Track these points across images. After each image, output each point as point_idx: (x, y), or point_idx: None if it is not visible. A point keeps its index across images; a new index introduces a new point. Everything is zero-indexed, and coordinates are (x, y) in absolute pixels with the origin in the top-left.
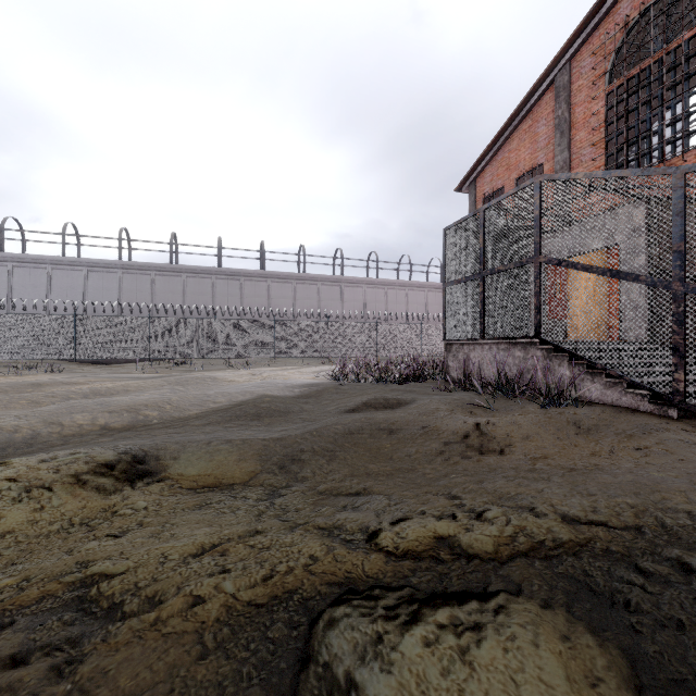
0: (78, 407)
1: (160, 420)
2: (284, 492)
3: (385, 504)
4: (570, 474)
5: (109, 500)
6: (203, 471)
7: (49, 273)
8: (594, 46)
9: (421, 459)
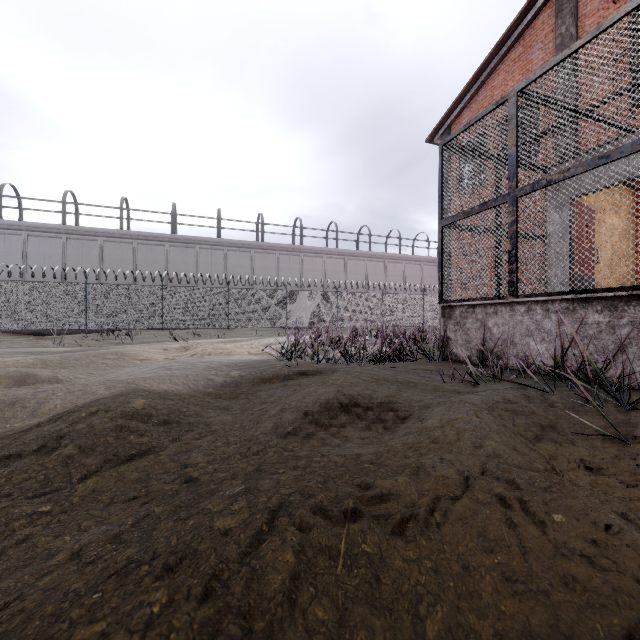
0: None
1: None
2: None
3: None
4: None
5: None
6: None
7: None
8: None
9: None
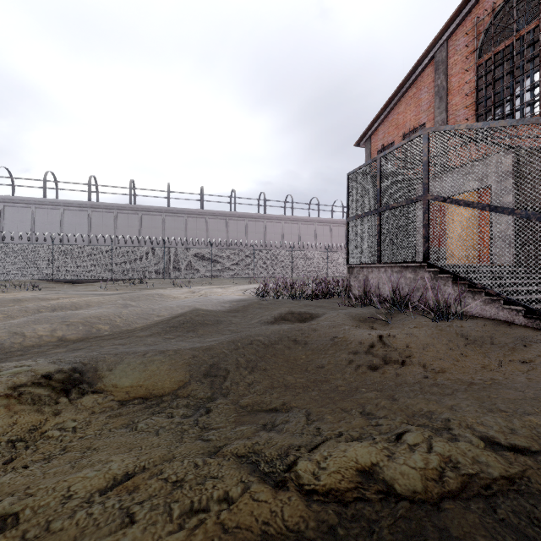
0: (43, 320)
1: (110, 331)
2: (208, 404)
3: (303, 421)
4: (472, 387)
5: (42, 415)
6: (136, 383)
7: (33, 211)
8: (467, 28)
9: (333, 369)
